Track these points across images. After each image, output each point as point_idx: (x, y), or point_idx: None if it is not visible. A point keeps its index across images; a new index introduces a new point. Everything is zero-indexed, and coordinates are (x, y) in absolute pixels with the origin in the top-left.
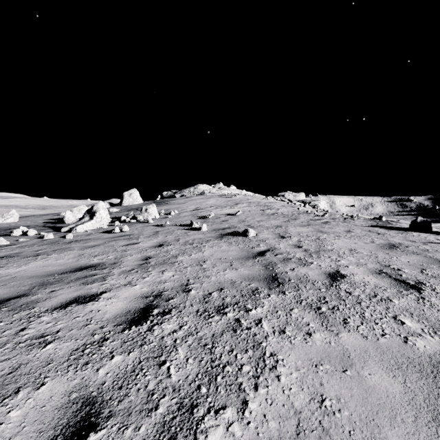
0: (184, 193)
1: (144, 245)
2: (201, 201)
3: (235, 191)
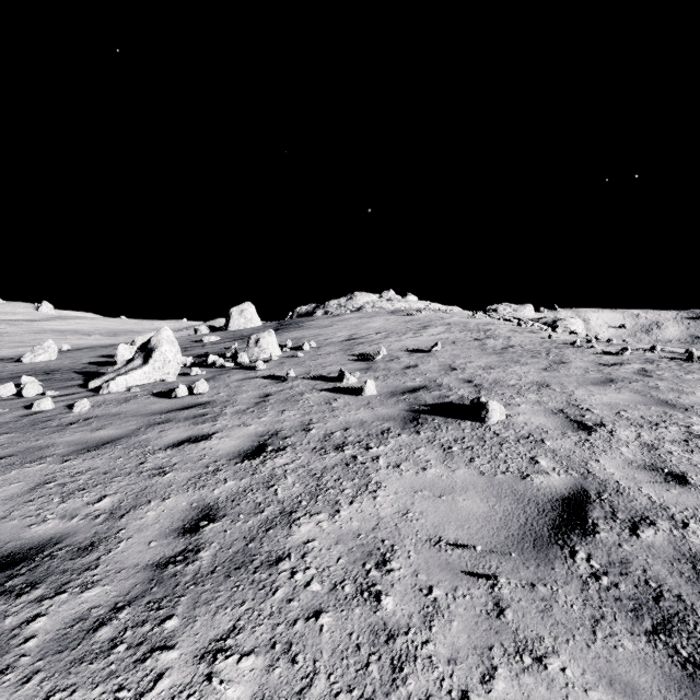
0: (330, 308)
1: (221, 445)
2: (358, 323)
3: (416, 304)
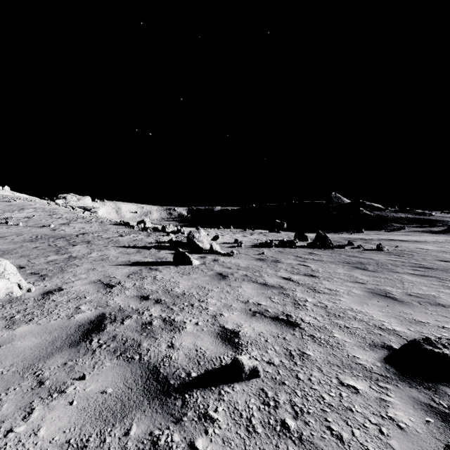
0: None
1: None
2: None
3: (5, 192)
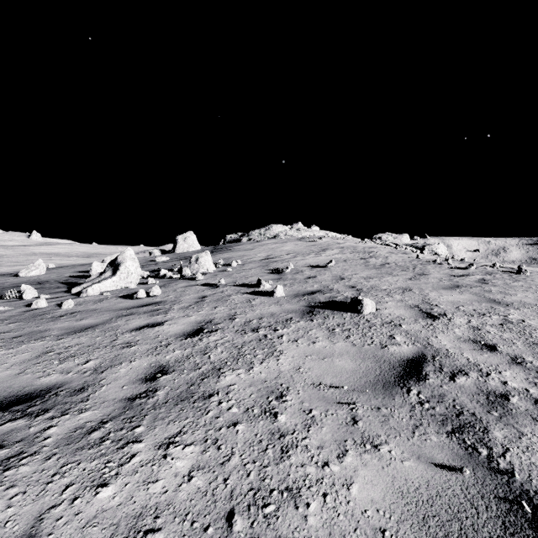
0: (253, 236)
1: (170, 328)
2: (274, 247)
3: (318, 233)
